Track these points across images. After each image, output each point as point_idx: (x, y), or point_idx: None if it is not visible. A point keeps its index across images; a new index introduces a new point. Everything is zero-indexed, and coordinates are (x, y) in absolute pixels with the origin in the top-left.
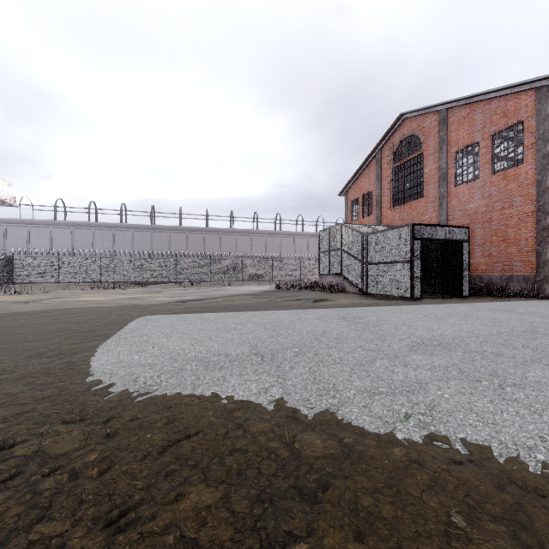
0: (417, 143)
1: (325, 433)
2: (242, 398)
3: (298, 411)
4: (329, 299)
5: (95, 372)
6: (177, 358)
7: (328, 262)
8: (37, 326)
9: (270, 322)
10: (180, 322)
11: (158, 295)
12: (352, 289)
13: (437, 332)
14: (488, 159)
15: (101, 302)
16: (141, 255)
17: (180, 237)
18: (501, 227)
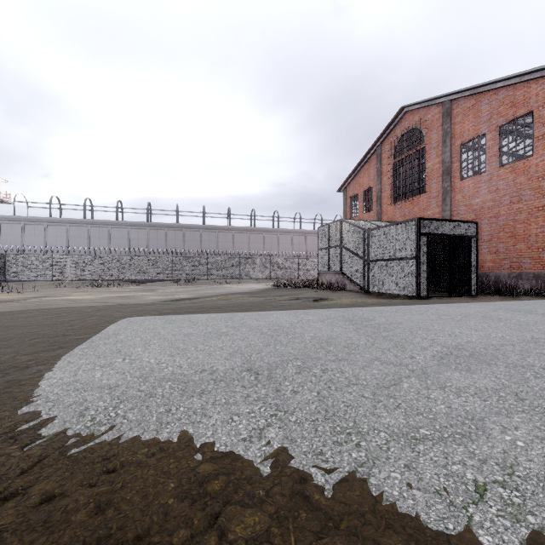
0: (419, 137)
1: (359, 539)
2: (224, 449)
3: (309, 478)
4: (330, 298)
5: (36, 398)
6: (149, 376)
7: (327, 259)
8: (5, 329)
9: (267, 326)
10: (165, 326)
11: (151, 293)
12: (353, 287)
13: (462, 338)
14: (495, 151)
15: (89, 301)
16: (137, 252)
17: (177, 234)
18: (509, 223)
